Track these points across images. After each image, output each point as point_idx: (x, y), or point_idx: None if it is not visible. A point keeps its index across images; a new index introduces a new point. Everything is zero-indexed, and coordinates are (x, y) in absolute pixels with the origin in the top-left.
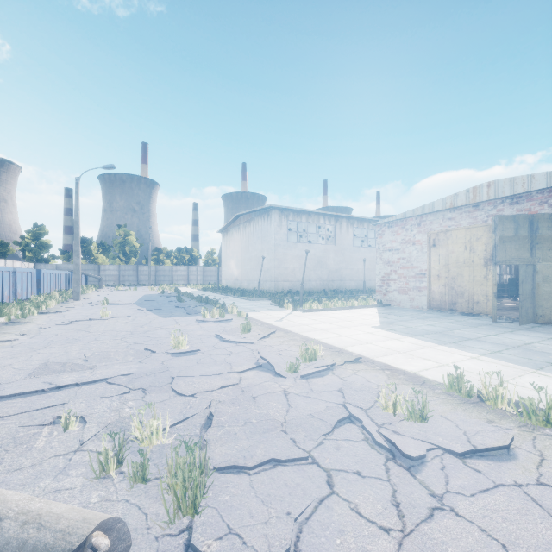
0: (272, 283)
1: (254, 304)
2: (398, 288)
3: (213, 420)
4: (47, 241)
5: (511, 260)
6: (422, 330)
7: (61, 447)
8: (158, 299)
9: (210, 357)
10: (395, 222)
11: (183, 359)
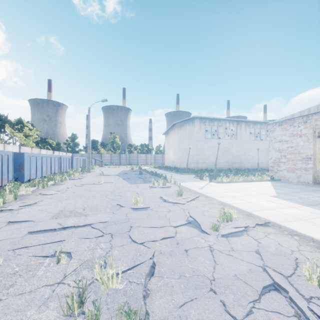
0: (195, 164)
1: (184, 177)
2: (286, 168)
3: (155, 270)
4: (77, 142)
5: None
6: (314, 201)
7: (52, 277)
8: (129, 173)
9: (156, 213)
10: (284, 121)
11: (139, 213)
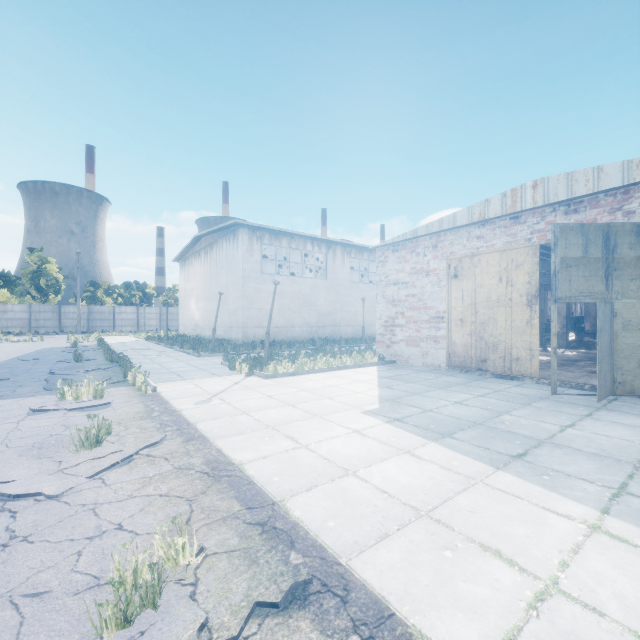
0: (239, 330)
1: (196, 364)
2: (406, 338)
3: None
4: None
5: (579, 295)
6: (450, 419)
7: None
8: (47, 357)
9: None
10: (402, 243)
11: None
